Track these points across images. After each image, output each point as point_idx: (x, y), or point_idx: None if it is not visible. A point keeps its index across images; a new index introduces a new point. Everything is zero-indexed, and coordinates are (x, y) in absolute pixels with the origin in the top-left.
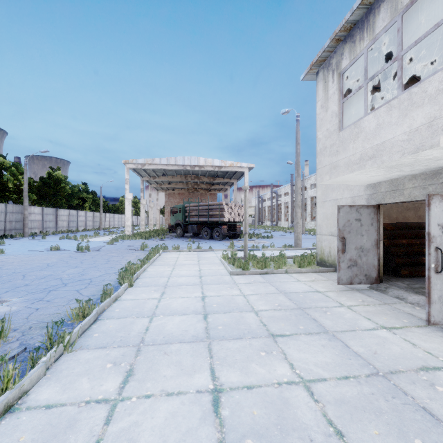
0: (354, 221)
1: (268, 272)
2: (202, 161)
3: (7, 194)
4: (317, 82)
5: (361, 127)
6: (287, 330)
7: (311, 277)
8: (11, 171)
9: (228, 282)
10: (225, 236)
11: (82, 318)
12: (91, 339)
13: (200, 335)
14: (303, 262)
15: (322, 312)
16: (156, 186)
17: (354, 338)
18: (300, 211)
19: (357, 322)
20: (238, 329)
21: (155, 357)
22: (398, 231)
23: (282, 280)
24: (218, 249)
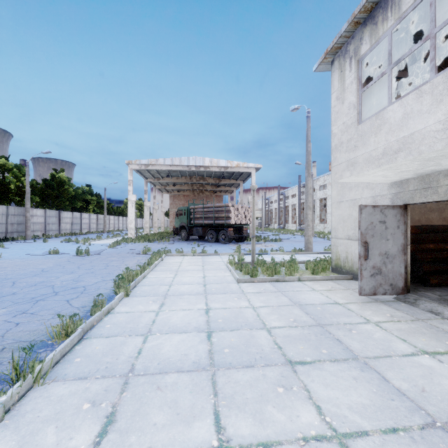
0: (378, 223)
1: (279, 279)
2: (207, 162)
3: (9, 196)
4: (332, 72)
5: (384, 118)
6: (308, 355)
7: (327, 285)
8: (13, 172)
9: (235, 291)
10: (231, 239)
11: (64, 337)
12: (71, 366)
13: (202, 361)
14: (317, 268)
15: (347, 330)
16: (160, 188)
17: (391, 367)
18: (310, 213)
19: (391, 345)
20: (248, 353)
21: (145, 394)
22: (424, 235)
23: (295, 289)
24: (224, 253)
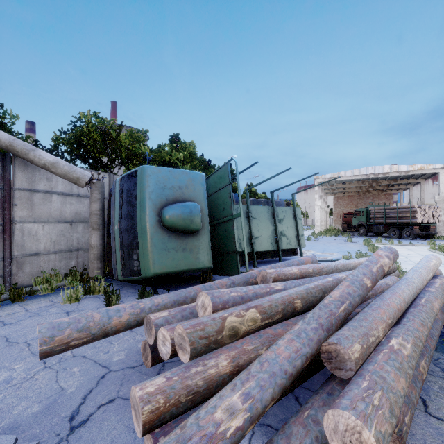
0: None
1: None
2: (386, 169)
3: None
4: None
5: None
6: None
7: None
8: None
9: None
10: (416, 236)
11: None
12: None
13: None
14: None
15: None
16: (329, 192)
17: None
18: None
19: None
20: None
21: None
22: None
23: None
24: (418, 244)
